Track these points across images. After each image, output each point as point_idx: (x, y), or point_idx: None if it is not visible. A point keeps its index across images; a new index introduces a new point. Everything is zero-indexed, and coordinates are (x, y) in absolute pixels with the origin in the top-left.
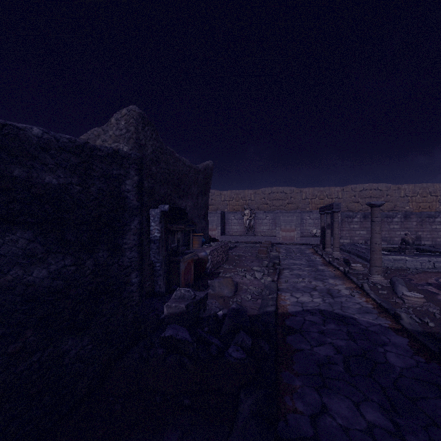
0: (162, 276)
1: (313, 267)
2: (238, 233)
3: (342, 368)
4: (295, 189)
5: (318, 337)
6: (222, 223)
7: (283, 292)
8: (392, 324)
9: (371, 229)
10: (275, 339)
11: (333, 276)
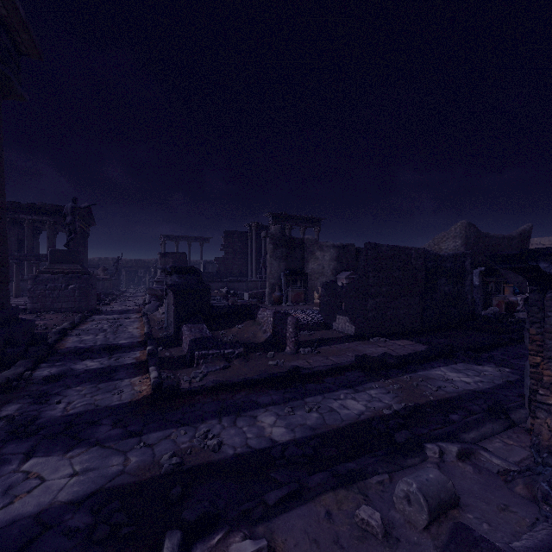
0: (480, 306)
1: None
2: None
3: None
4: None
5: None
6: None
7: None
8: None
9: None
10: None
11: None
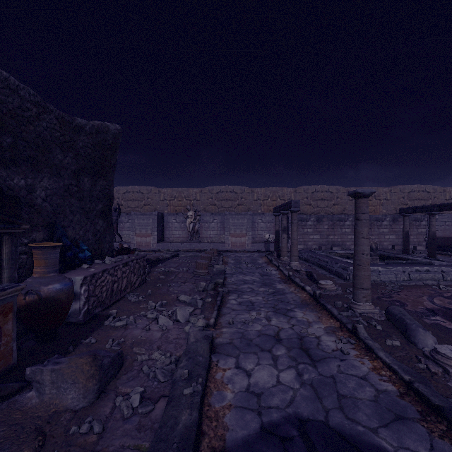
0: None
1: (269, 287)
2: (181, 239)
3: None
4: (247, 188)
5: None
6: (159, 227)
7: (222, 356)
8: None
9: (356, 232)
10: None
11: (300, 303)
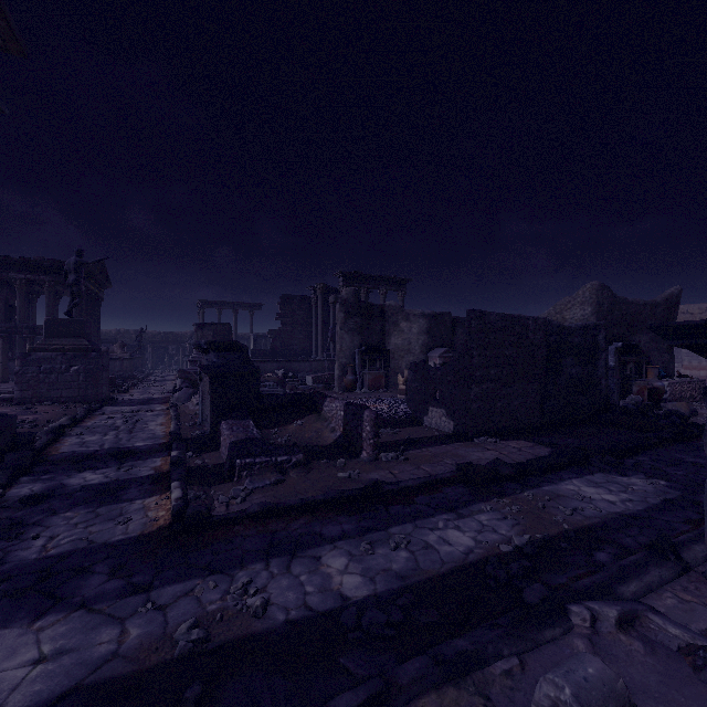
0: (616, 394)
1: None
2: None
3: None
4: None
5: None
6: None
7: None
8: None
9: None
10: None
11: None
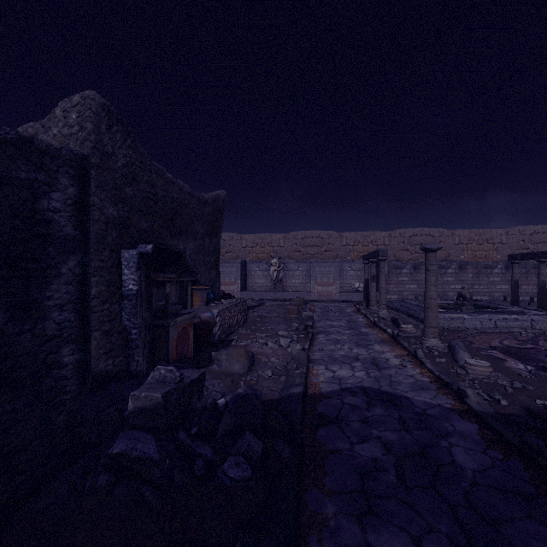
0: (142, 348)
1: (354, 330)
2: (264, 288)
3: (394, 478)
4: (334, 233)
5: (360, 428)
6: (242, 275)
7: (316, 364)
8: (455, 404)
9: (426, 280)
10: (301, 436)
11: (380, 341)
